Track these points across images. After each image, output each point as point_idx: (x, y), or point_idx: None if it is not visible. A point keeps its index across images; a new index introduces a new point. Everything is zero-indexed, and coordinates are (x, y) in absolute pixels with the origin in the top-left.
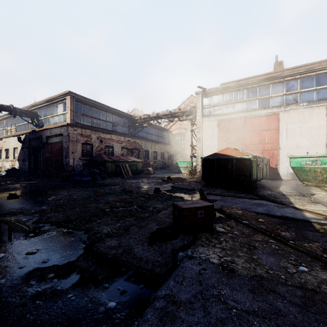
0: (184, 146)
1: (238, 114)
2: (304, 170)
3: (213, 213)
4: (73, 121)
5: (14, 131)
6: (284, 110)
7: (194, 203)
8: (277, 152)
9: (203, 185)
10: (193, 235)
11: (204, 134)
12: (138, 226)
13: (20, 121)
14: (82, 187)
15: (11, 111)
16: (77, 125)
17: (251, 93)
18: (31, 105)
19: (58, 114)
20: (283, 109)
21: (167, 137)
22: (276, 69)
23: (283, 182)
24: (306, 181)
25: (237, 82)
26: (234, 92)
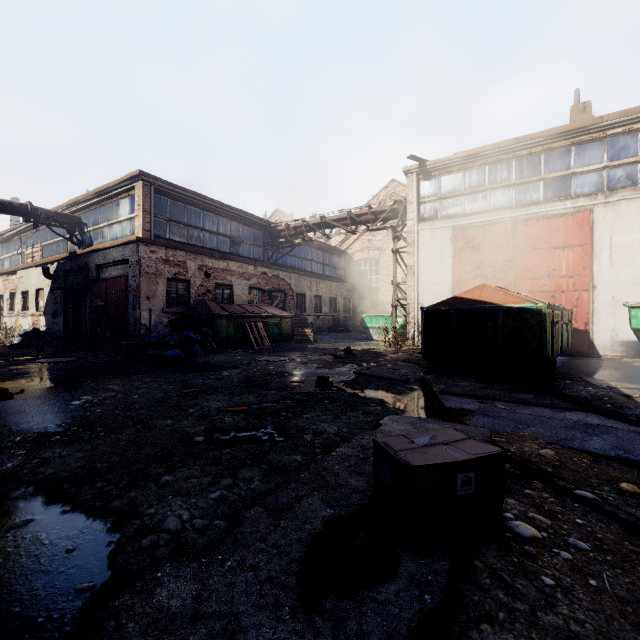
0: (377, 285)
1: (499, 214)
2: None
3: (502, 478)
4: (149, 233)
5: (38, 255)
6: (606, 202)
7: (440, 442)
8: (589, 294)
9: (425, 370)
10: (447, 560)
11: (423, 257)
12: (269, 508)
13: (49, 237)
14: (160, 372)
15: (28, 214)
16: (157, 242)
17: (528, 167)
18: (70, 203)
19: (120, 219)
20: (602, 200)
21: (342, 266)
22: (576, 120)
23: (605, 363)
24: None
25: None
26: (488, 166)
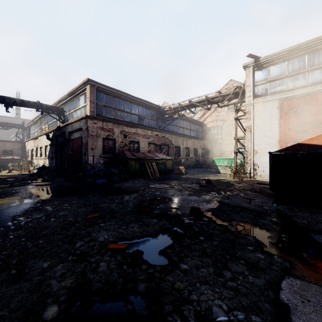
0: (221, 141)
1: (317, 87)
2: None
3: None
4: (93, 113)
5: (47, 129)
6: None
7: None
8: None
9: (272, 199)
10: None
11: (257, 120)
12: None
13: (51, 119)
14: (88, 194)
15: (37, 107)
16: (97, 118)
17: None
18: (58, 101)
19: (80, 107)
20: None
21: (200, 131)
22: None
23: None
24: None
25: None
26: (308, 54)
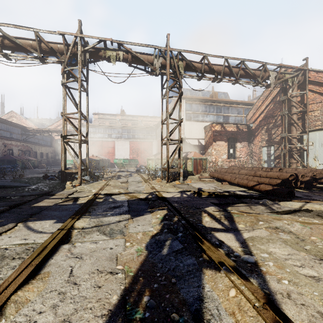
0: None
1: (99, 139)
2: (117, 163)
3: None
4: None
5: None
6: (117, 140)
7: None
8: (114, 156)
9: None
10: None
11: (82, 146)
12: None
13: None
14: None
15: None
16: None
17: (105, 130)
18: None
19: None
20: (116, 140)
21: (50, 141)
22: (121, 113)
23: (116, 169)
24: (118, 167)
25: (102, 114)
26: (97, 128)
